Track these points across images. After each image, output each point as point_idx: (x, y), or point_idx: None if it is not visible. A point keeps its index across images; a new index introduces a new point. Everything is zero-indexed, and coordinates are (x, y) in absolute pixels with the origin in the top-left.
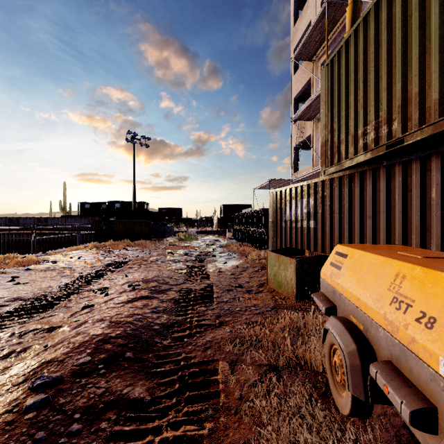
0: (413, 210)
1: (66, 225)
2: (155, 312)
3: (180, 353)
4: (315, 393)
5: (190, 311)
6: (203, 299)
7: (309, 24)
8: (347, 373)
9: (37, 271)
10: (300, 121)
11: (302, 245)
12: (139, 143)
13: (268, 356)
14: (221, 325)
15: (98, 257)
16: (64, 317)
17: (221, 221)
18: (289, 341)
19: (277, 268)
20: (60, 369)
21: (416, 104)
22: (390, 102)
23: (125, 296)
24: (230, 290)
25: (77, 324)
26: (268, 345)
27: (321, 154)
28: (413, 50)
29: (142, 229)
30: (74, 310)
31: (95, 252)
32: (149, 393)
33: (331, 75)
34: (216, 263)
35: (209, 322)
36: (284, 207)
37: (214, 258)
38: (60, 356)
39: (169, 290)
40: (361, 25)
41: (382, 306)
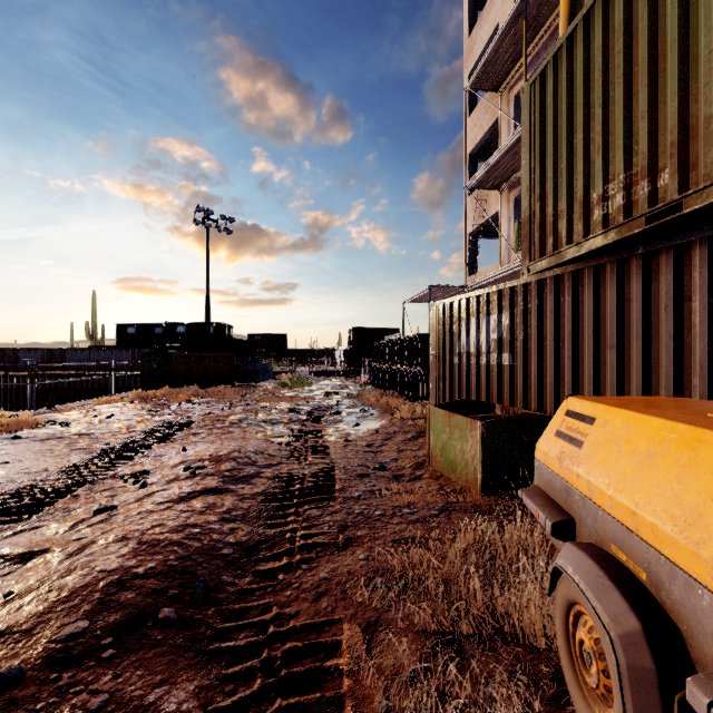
0: (694, 333)
1: (95, 361)
2: (226, 520)
3: (268, 606)
4: (535, 696)
5: (292, 516)
6: (317, 493)
7: (495, 32)
8: (622, 683)
9: (32, 441)
10: (479, 191)
11: (489, 395)
12: (216, 228)
13: (438, 613)
14: (348, 544)
15: (141, 415)
16: (58, 531)
17: (350, 355)
18: (478, 582)
19: (447, 437)
20: (20, 651)
21: (708, 136)
22: (655, 137)
23: (175, 489)
24: (365, 475)
25: (76, 546)
26: (437, 591)
27: (522, 238)
28: (703, 37)
29: (219, 369)
30: (80, 516)
31: (138, 406)
32: (200, 702)
33: (540, 100)
34: (341, 426)
35: (327, 539)
36: (457, 330)
37: (338, 416)
38: (25, 621)
39: (257, 476)
40: (598, 5)
41: (705, 540)
